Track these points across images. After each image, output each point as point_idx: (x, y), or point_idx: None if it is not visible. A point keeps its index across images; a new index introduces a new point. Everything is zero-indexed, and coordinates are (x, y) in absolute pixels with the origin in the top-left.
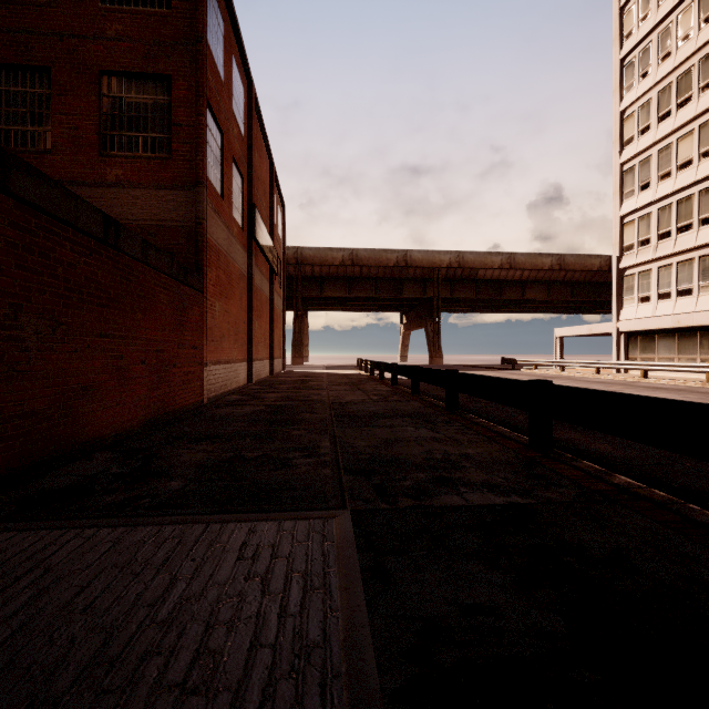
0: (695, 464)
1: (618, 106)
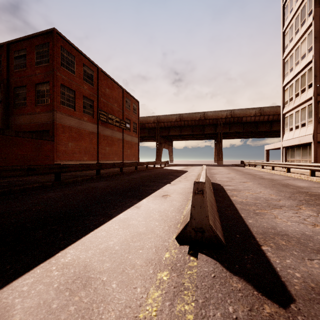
0: (81, 186)
1: (282, 29)
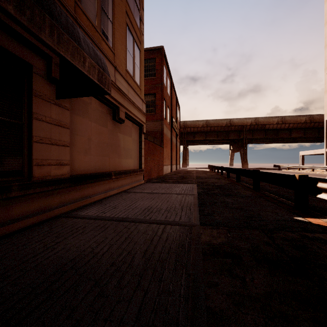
0: (271, 185)
1: (326, 53)
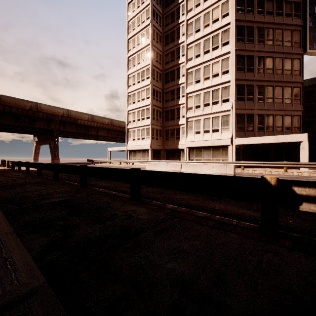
0: (124, 185)
1: (127, 73)
